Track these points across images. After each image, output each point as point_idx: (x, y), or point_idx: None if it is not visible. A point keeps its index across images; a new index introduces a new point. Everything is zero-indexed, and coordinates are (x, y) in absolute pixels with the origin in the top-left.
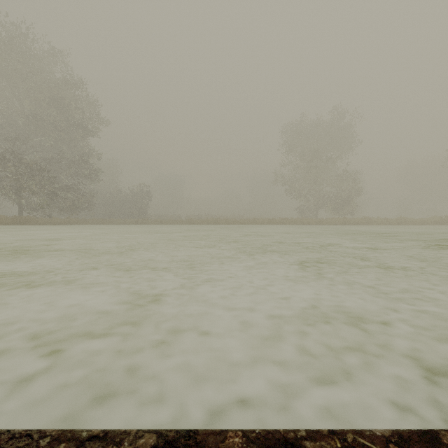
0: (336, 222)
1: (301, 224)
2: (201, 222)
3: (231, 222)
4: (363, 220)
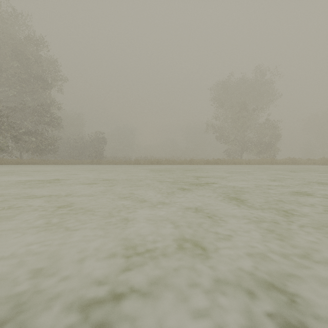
0: (263, 162)
1: (233, 164)
2: (146, 163)
3: (171, 163)
4: (288, 160)
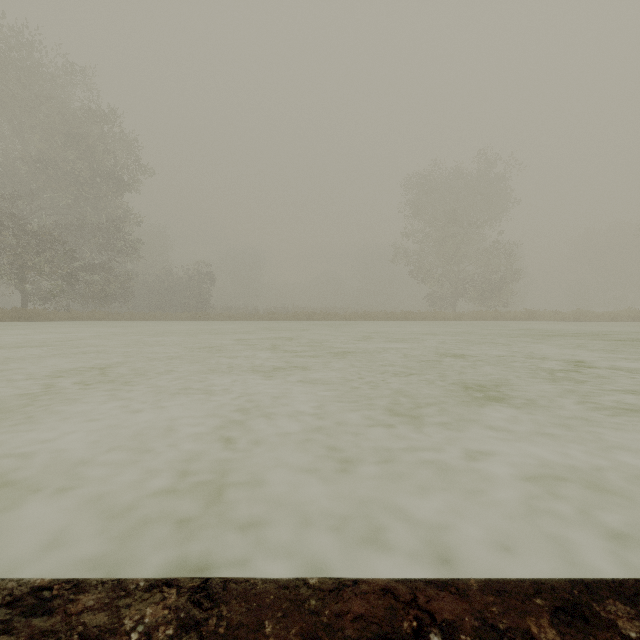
0: (484, 317)
1: (433, 320)
2: (288, 318)
3: (331, 318)
4: (524, 314)
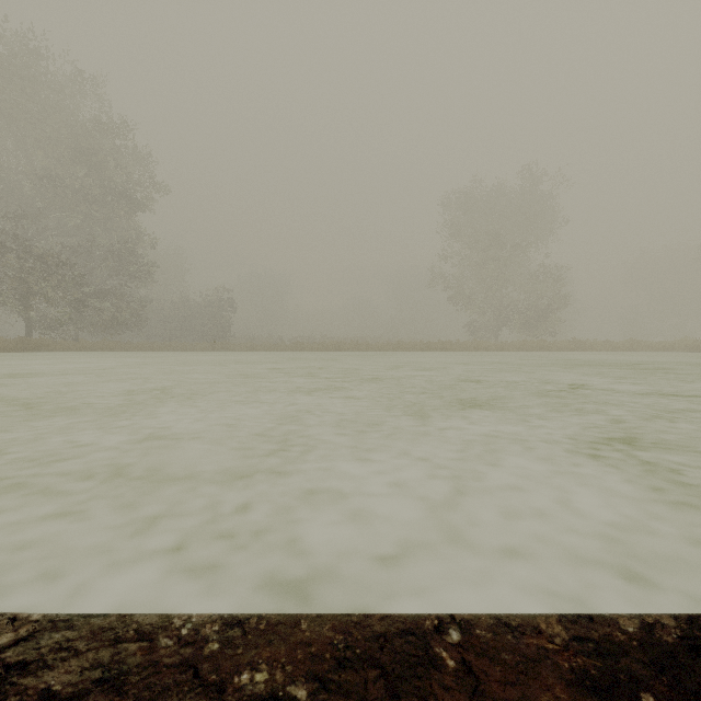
0: (528, 347)
1: (473, 350)
2: (316, 348)
3: (362, 348)
4: (572, 344)
